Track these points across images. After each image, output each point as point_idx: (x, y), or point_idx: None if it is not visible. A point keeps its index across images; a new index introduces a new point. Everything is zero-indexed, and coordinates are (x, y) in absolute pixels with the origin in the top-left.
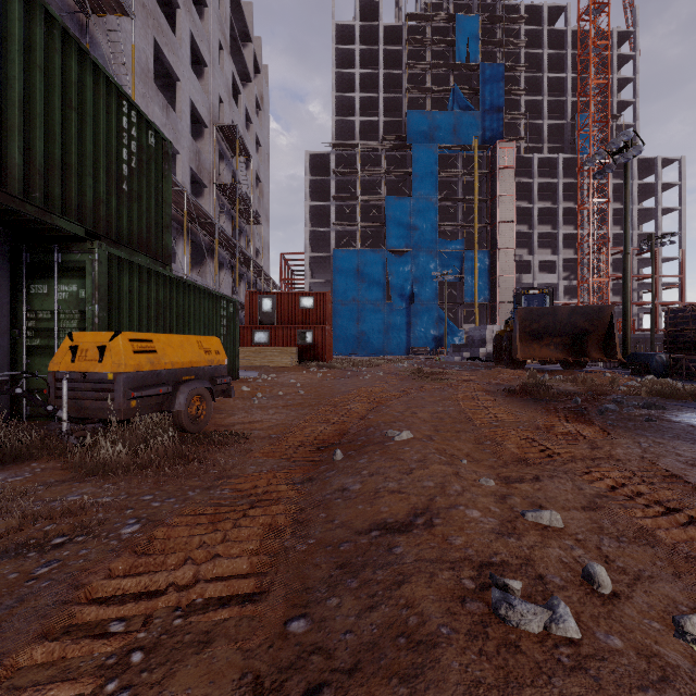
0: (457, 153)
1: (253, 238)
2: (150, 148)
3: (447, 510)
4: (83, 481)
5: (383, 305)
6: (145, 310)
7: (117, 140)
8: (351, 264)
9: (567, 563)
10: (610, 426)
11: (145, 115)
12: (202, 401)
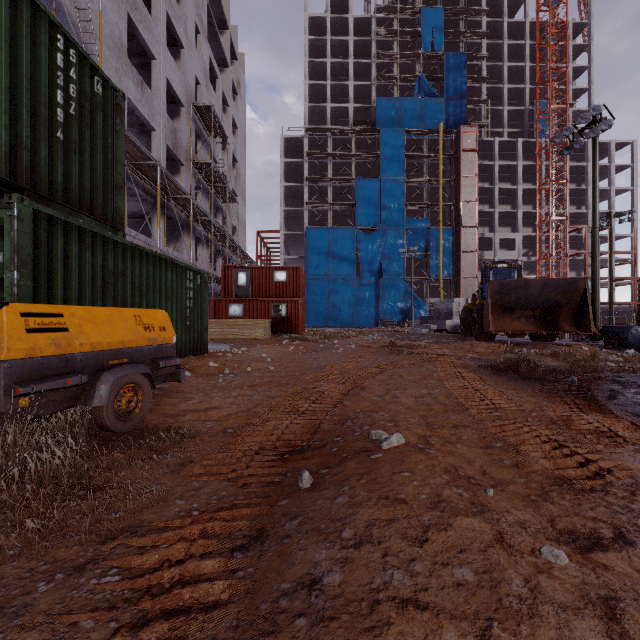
0: (422, 137)
1: (230, 216)
2: (96, 96)
3: None
4: None
5: (353, 279)
6: (88, 279)
7: (50, 79)
8: (323, 241)
9: None
10: (637, 418)
11: (88, 57)
12: (137, 391)
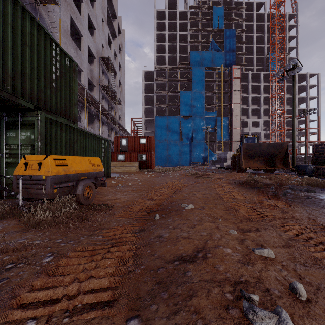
0: (213, 71)
1: (118, 111)
2: (66, 66)
3: (214, 249)
4: (28, 231)
5: (178, 142)
6: (64, 144)
7: (50, 62)
8: (164, 123)
9: (280, 280)
10: (290, 201)
11: (64, 50)
12: (91, 189)
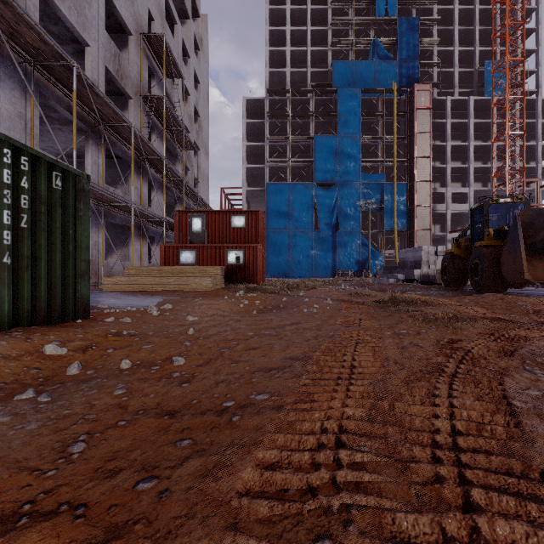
0: (377, 97)
1: (191, 167)
2: None
3: None
4: None
5: (311, 232)
6: None
7: None
8: (283, 196)
9: None
10: None
11: None
12: None
